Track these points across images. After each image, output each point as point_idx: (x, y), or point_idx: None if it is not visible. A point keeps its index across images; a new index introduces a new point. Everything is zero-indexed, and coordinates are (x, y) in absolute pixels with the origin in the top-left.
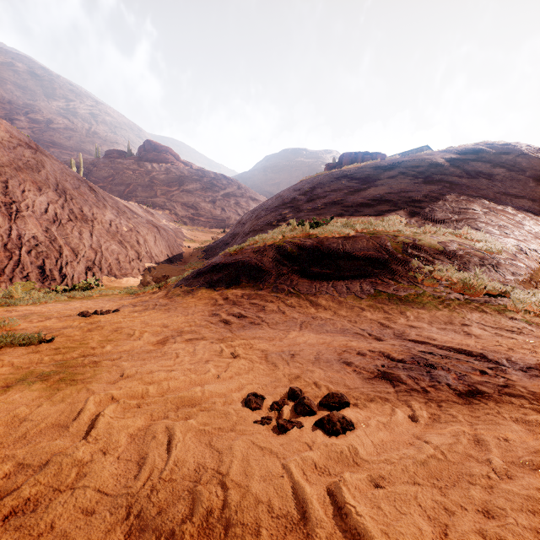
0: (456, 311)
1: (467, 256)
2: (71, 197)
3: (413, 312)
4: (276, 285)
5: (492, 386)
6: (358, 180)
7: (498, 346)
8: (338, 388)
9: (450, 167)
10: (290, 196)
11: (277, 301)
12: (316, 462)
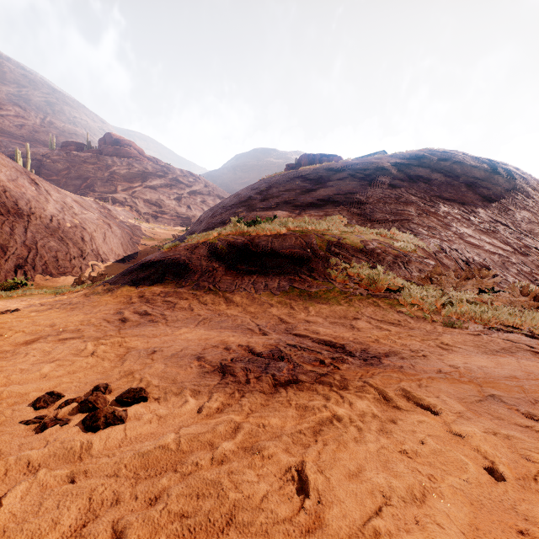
0: (354, 306)
1: (383, 254)
2: (4, 189)
3: (316, 307)
4: (198, 283)
5: (313, 375)
6: (311, 180)
7: (368, 337)
8: (162, 383)
9: (395, 171)
10: (247, 194)
11: (192, 298)
12: (32, 461)
